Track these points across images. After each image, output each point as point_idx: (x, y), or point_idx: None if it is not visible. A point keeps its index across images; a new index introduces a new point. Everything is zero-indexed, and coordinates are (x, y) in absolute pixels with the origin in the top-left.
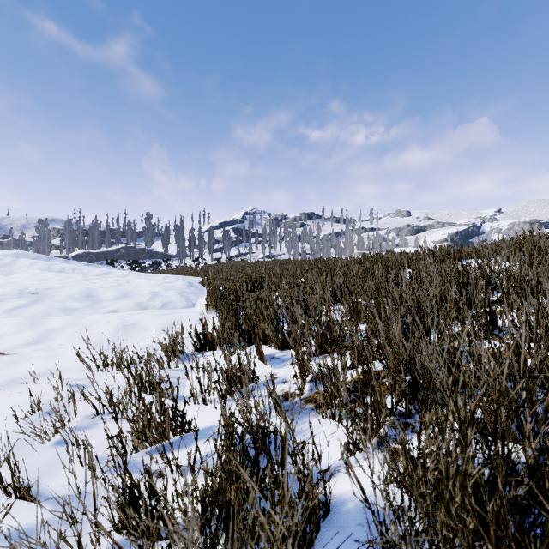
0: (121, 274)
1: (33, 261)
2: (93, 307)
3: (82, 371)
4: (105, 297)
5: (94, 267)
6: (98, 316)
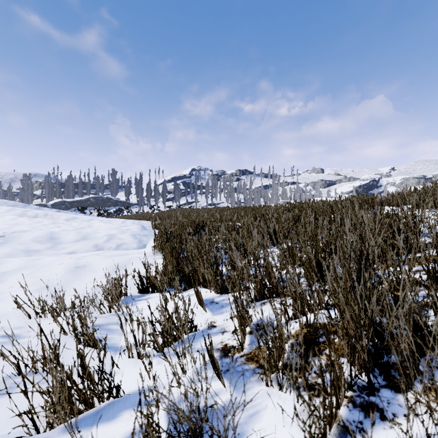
0: (86, 219)
1: (11, 208)
2: (53, 249)
3: (21, 318)
4: (66, 239)
5: (64, 213)
6: (52, 258)
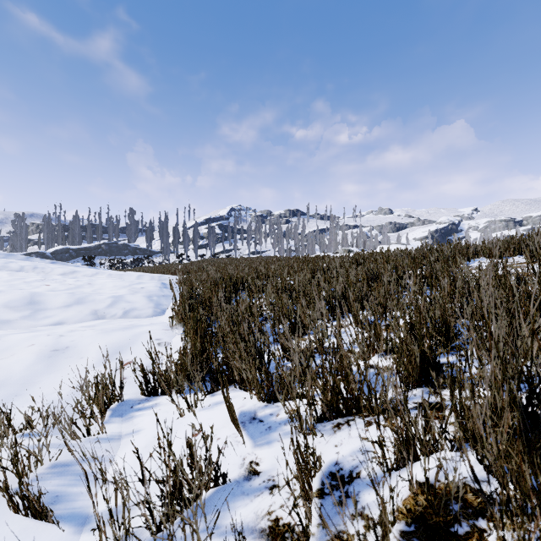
0: (89, 273)
1: None
2: (32, 318)
3: None
4: (53, 304)
5: (61, 265)
6: (21, 336)
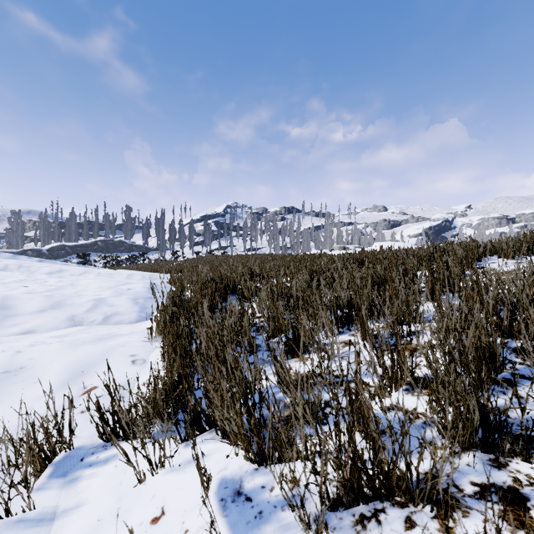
0: (77, 272)
1: None
2: None
3: None
4: (26, 308)
5: (49, 263)
6: None
